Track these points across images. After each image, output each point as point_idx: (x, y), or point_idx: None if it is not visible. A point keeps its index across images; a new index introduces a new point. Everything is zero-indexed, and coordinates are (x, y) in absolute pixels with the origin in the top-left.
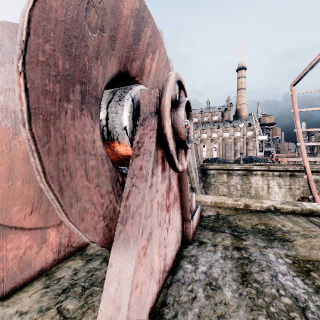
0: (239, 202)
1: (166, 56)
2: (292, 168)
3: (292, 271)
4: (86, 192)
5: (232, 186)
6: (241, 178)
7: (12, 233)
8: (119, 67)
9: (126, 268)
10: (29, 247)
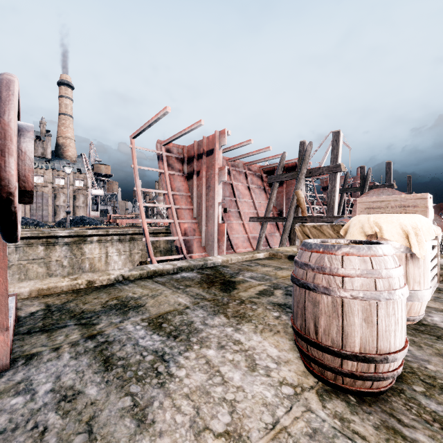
0: (80, 281)
1: None
2: (132, 230)
3: (149, 331)
4: None
5: (54, 263)
6: (69, 248)
7: None
8: None
9: None
10: None
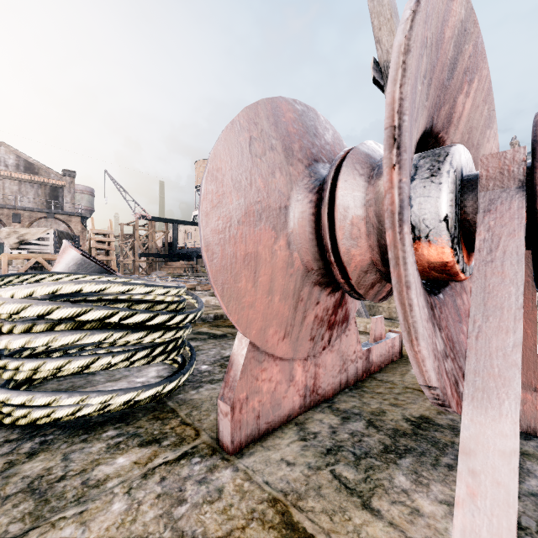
0: None
1: (488, 80)
2: None
3: None
4: (422, 315)
5: None
6: None
7: (266, 360)
8: (426, 123)
9: (500, 437)
10: (279, 382)
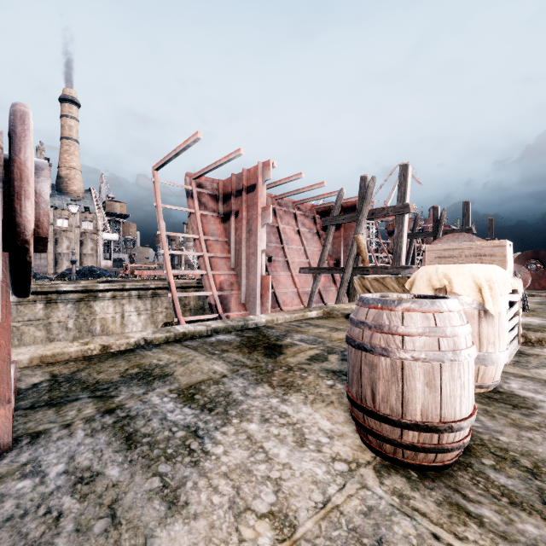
0: (93, 345)
1: None
2: (155, 284)
3: (179, 404)
4: None
5: (56, 325)
6: (76, 306)
7: None
8: None
9: None
10: None
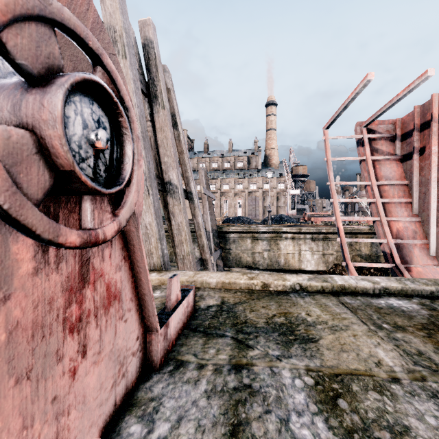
0: (256, 281)
1: (93, 10)
2: (326, 229)
3: (312, 402)
4: None
5: (257, 254)
6: (268, 243)
7: None
8: None
9: None
10: None
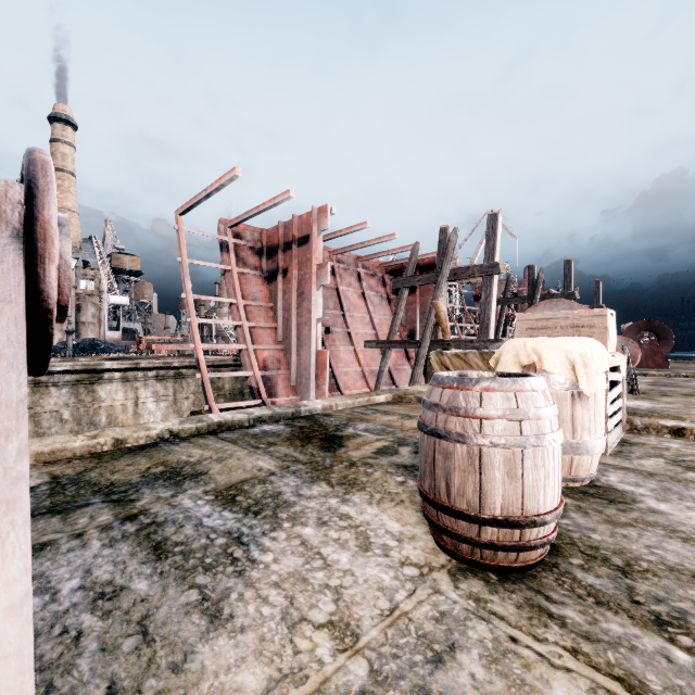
0: (103, 439)
1: None
2: (179, 362)
3: (217, 507)
4: None
5: (47, 415)
6: (73, 391)
7: None
8: None
9: (7, 589)
10: None
